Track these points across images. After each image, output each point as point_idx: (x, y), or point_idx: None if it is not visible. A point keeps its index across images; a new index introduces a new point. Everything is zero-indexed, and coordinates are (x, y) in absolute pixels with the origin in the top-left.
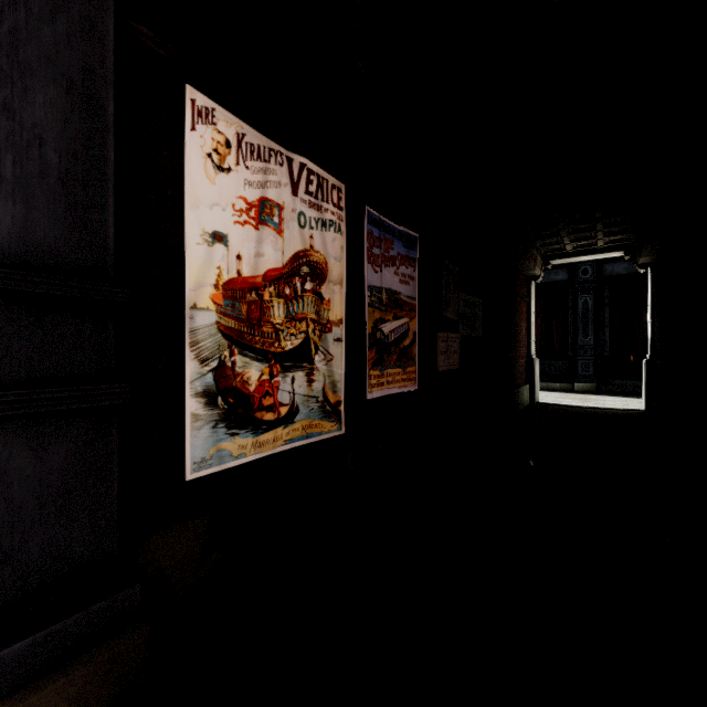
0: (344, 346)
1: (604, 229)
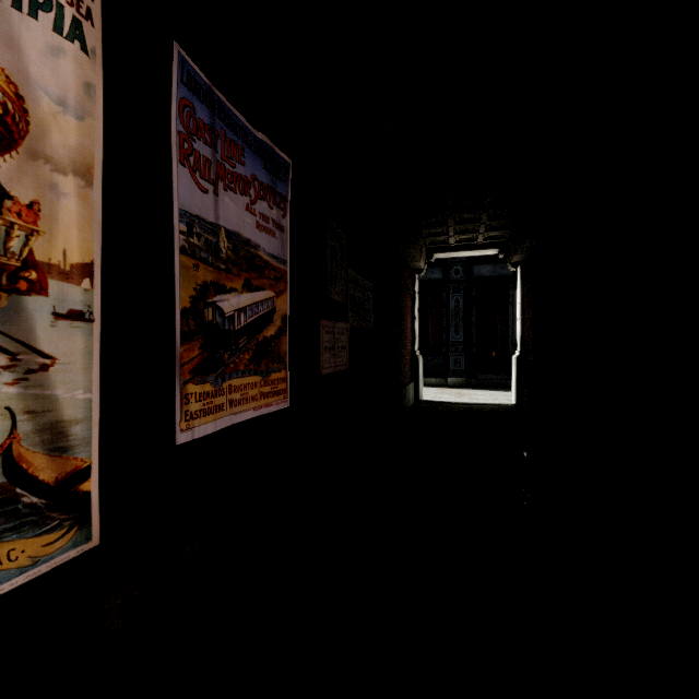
0: (98, 332)
1: (488, 221)
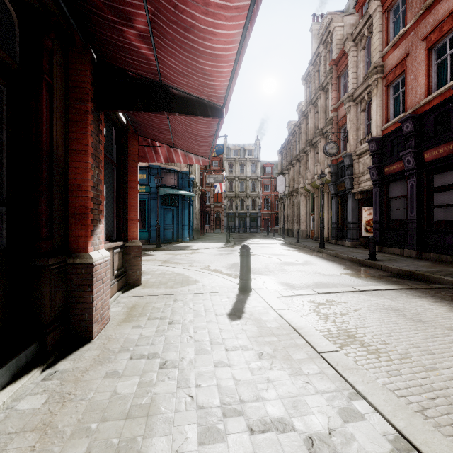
0: None
1: None
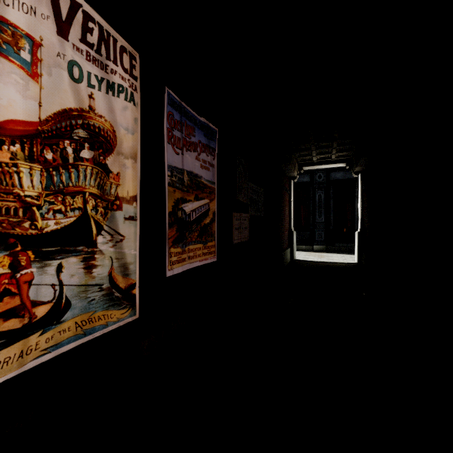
0: (138, 225)
1: (337, 147)
